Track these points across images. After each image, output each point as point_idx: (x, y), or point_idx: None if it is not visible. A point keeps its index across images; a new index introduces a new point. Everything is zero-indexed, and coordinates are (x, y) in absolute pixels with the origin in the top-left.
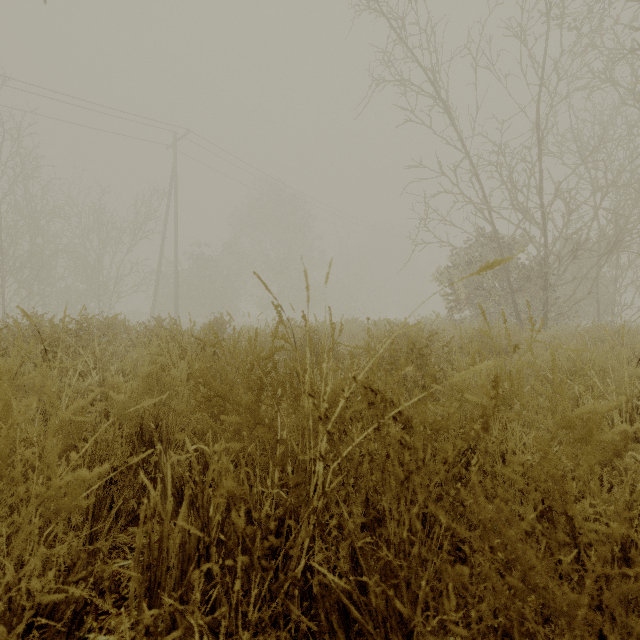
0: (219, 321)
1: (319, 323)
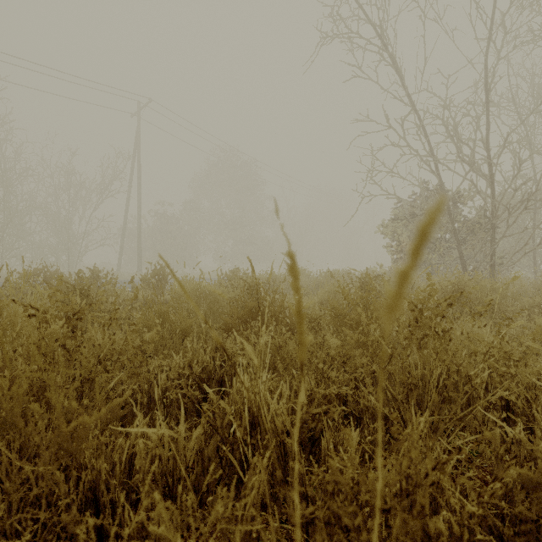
0: (159, 272)
1: (267, 274)
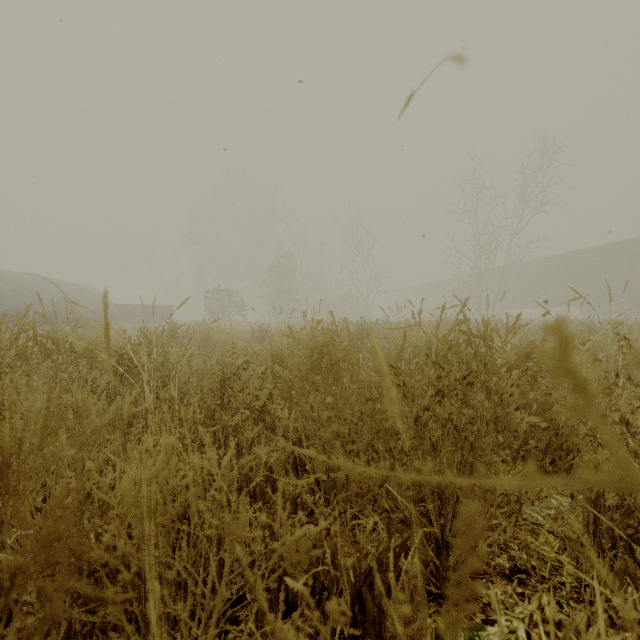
0: None
1: None
